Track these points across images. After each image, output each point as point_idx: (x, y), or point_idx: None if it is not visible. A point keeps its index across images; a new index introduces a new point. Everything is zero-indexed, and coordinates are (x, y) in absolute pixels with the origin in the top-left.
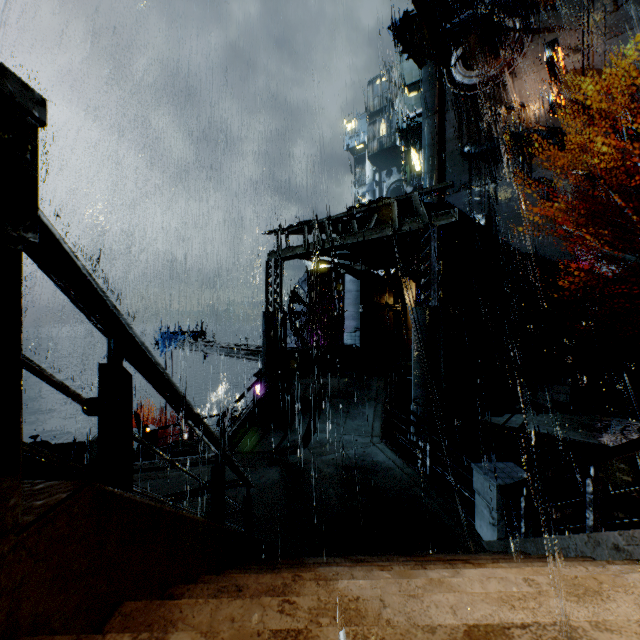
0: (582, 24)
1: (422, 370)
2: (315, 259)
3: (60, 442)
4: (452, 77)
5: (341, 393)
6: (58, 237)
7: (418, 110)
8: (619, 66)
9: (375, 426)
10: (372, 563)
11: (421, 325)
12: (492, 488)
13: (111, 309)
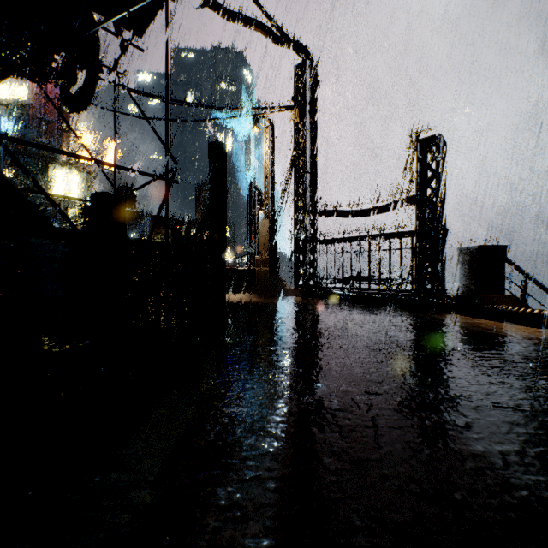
0: None
1: None
2: None
3: None
4: None
5: None
6: (510, 261)
7: None
8: None
9: None
10: None
11: None
12: None
13: (521, 270)
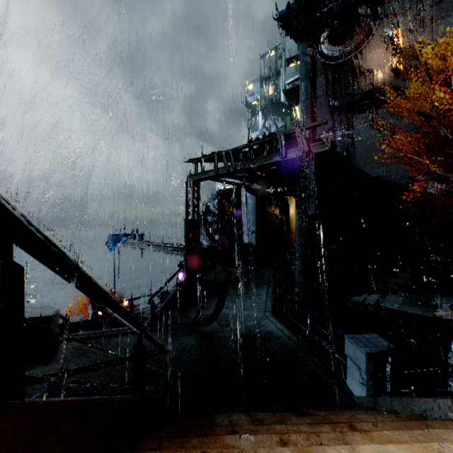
0: (415, 12)
1: (303, 262)
2: (222, 180)
3: (28, 317)
4: (321, 51)
5: (242, 279)
6: None
7: (296, 76)
8: (442, 42)
9: (267, 304)
10: (270, 426)
11: (302, 228)
12: (362, 355)
13: None
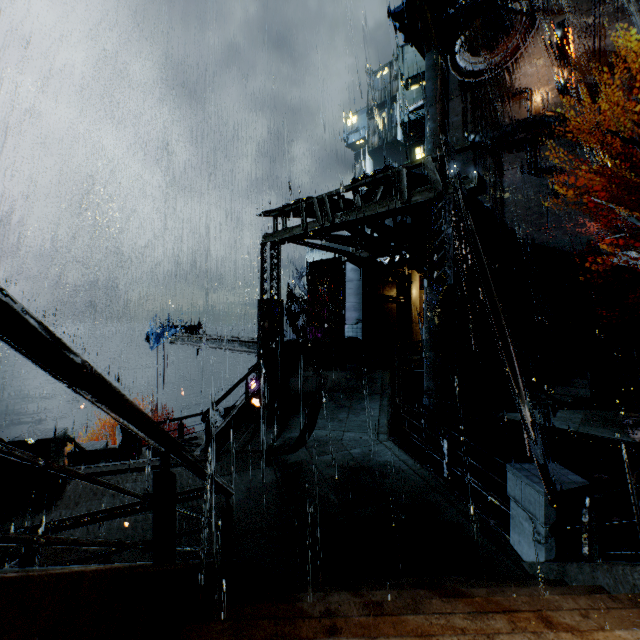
0: (593, 5)
1: (435, 358)
2: (314, 244)
3: (16, 439)
4: (456, 64)
5: (343, 387)
6: None
7: (420, 102)
8: (632, 48)
9: (381, 422)
10: (398, 617)
11: (434, 307)
12: (538, 496)
13: None
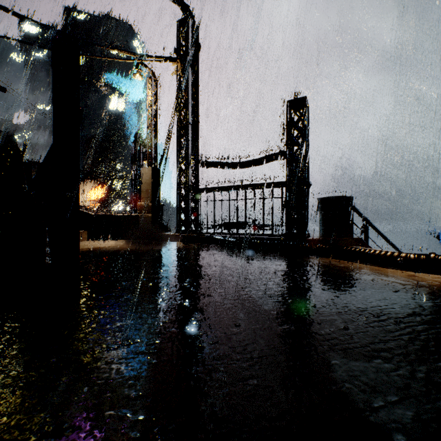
0: None
1: None
2: None
3: None
4: None
5: None
6: (357, 209)
7: None
8: None
9: None
10: None
11: None
12: None
13: (364, 217)
